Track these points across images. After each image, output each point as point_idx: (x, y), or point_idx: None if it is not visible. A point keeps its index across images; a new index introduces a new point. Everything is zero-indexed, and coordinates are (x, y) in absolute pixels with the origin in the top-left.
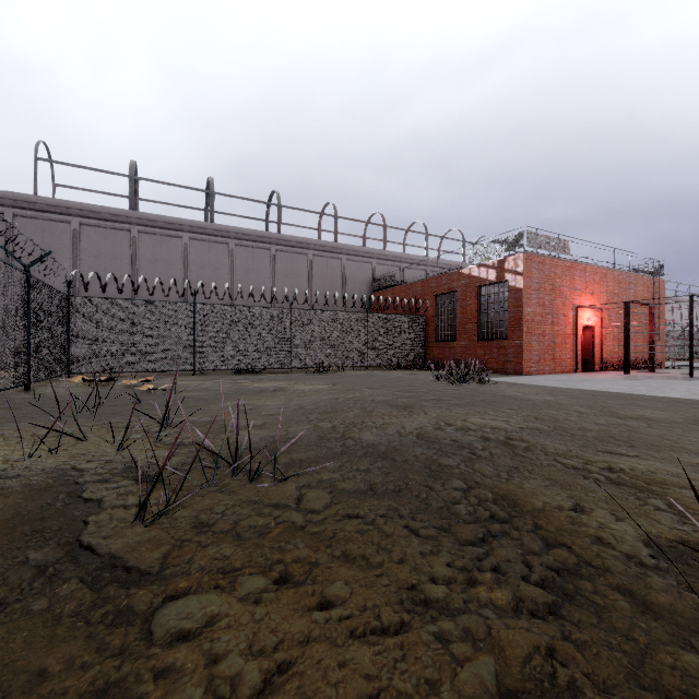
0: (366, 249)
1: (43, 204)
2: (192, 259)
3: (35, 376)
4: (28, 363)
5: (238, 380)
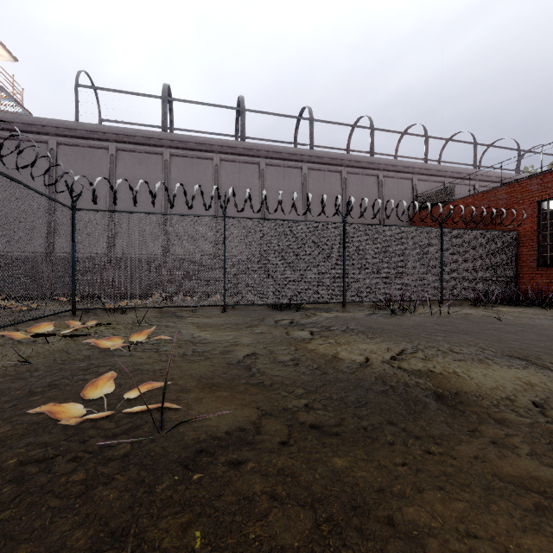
0: (406, 163)
1: (82, 130)
2: (223, 181)
3: None
4: None
5: (293, 331)
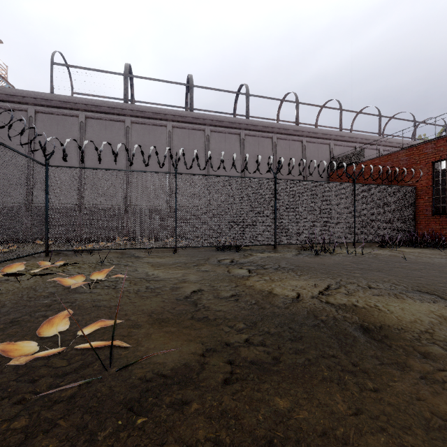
0: (324, 131)
1: (56, 101)
2: (175, 144)
3: None
4: None
5: (233, 269)
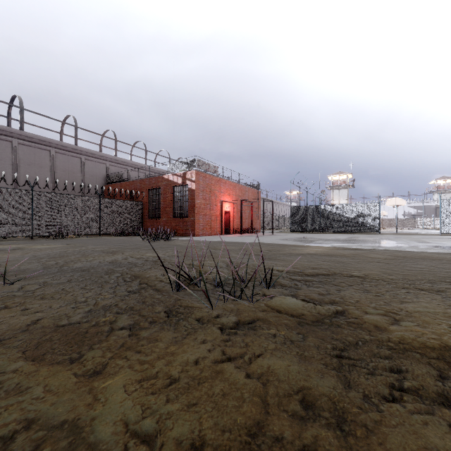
0: (101, 154)
1: None
2: None
3: None
4: None
5: None
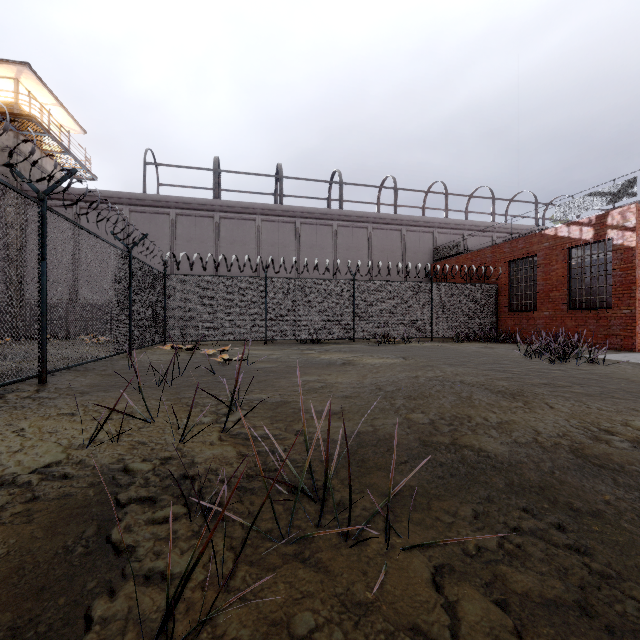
0: (426, 219)
1: (149, 200)
2: (264, 239)
3: (136, 344)
4: (130, 332)
5: (305, 351)
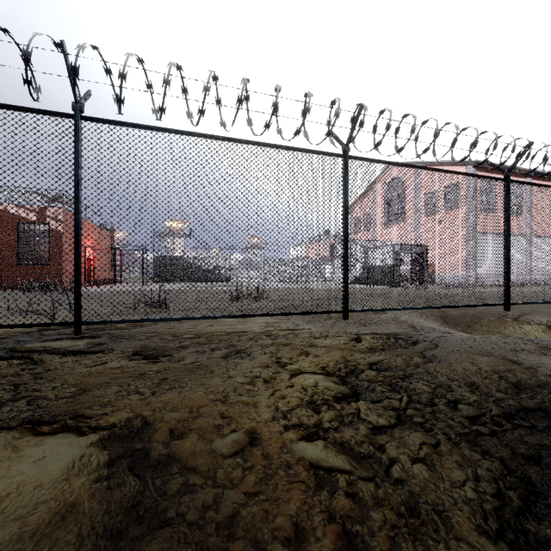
0: None
1: None
2: None
3: None
4: None
5: None
